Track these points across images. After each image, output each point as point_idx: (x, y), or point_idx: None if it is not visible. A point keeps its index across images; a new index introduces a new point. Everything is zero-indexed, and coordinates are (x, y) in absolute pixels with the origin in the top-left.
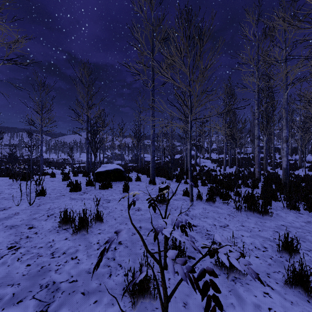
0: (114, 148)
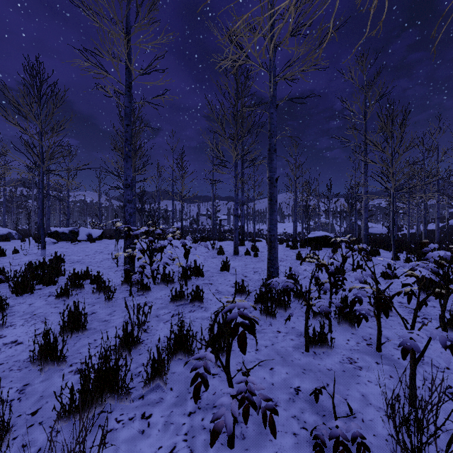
0: (320, 216)
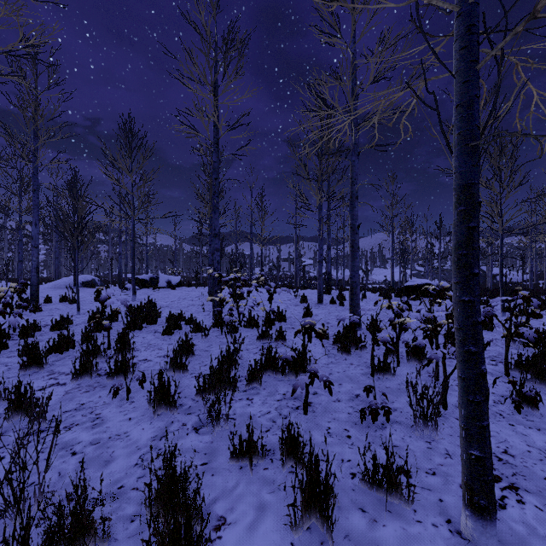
0: (430, 260)
